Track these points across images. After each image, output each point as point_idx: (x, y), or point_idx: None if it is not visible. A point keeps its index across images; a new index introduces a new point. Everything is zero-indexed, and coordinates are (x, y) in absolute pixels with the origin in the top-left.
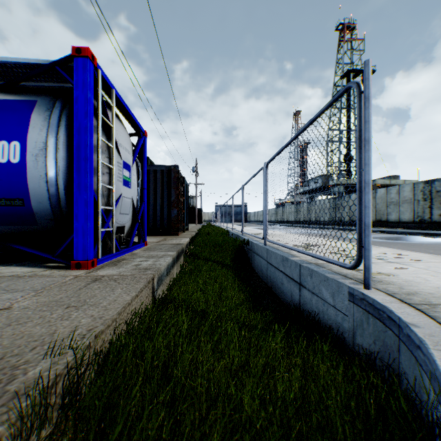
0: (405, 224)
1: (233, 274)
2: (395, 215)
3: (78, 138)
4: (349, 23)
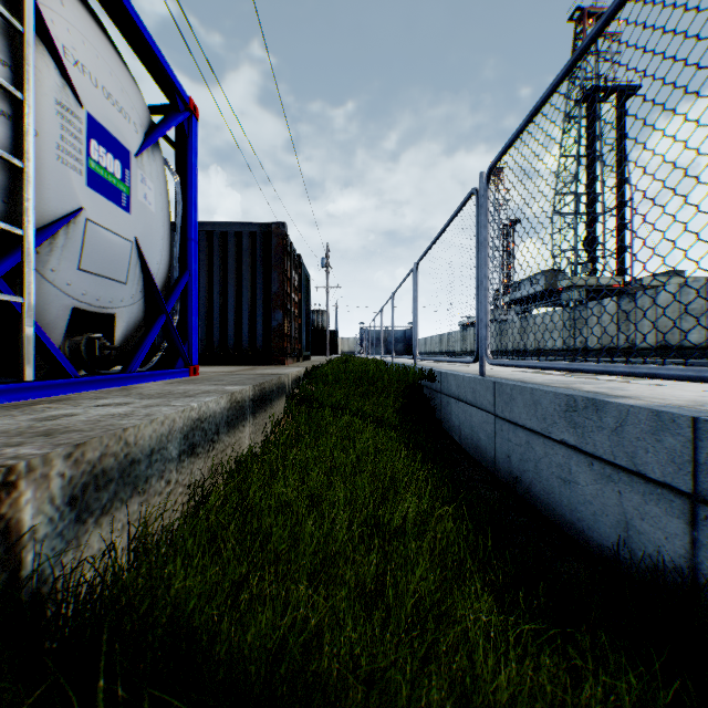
0: None
1: (404, 447)
2: (699, 334)
3: None
4: (592, 8)
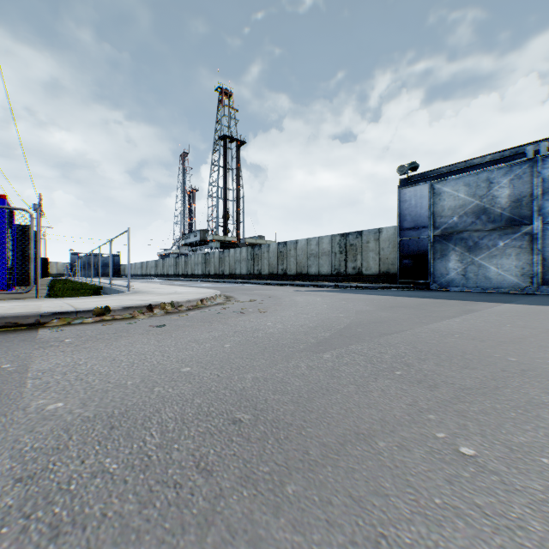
0: (244, 277)
1: None
2: (239, 270)
3: (0, 235)
4: (226, 90)
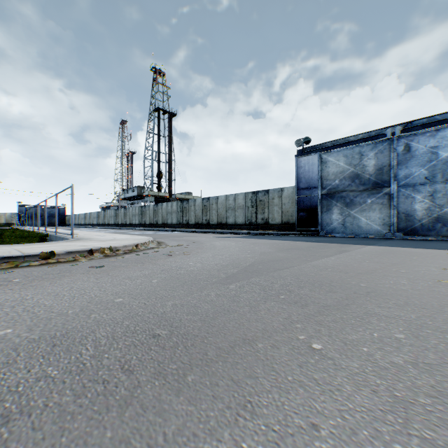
0: (174, 226)
1: None
2: (171, 220)
3: None
4: (160, 70)
